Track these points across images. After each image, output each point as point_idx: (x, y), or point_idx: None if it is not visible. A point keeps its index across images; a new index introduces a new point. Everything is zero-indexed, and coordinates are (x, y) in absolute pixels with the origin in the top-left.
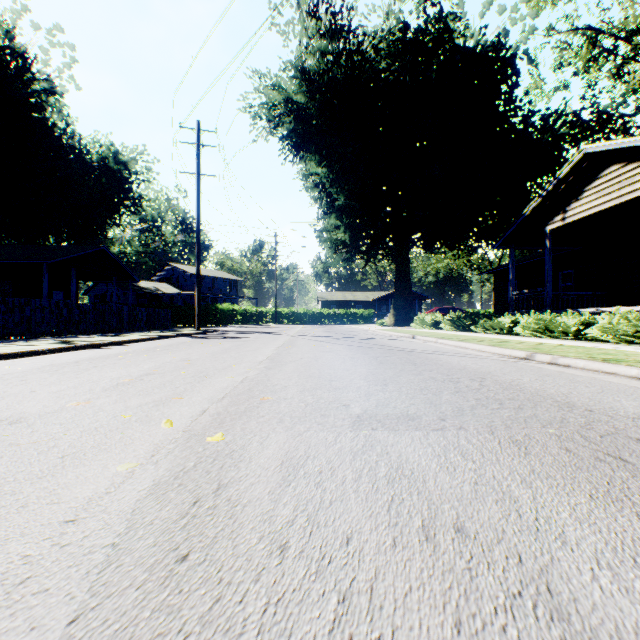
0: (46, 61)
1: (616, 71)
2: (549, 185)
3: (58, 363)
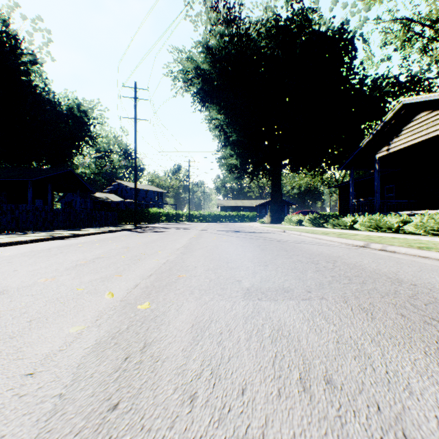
0: (31, 41)
1: (423, 48)
2: (378, 126)
3: (36, 250)
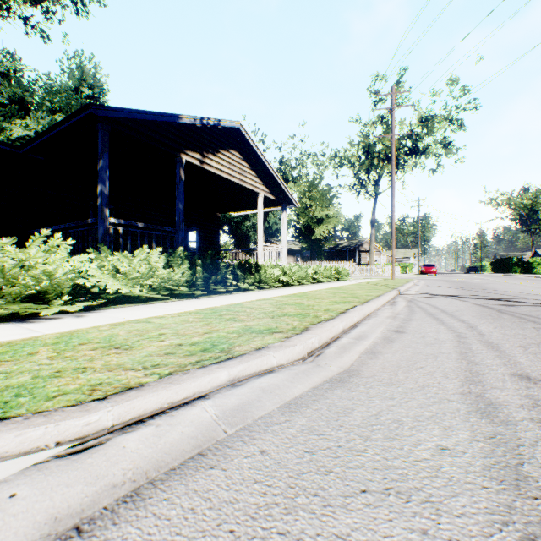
0: None
1: None
2: (214, 121)
3: None
